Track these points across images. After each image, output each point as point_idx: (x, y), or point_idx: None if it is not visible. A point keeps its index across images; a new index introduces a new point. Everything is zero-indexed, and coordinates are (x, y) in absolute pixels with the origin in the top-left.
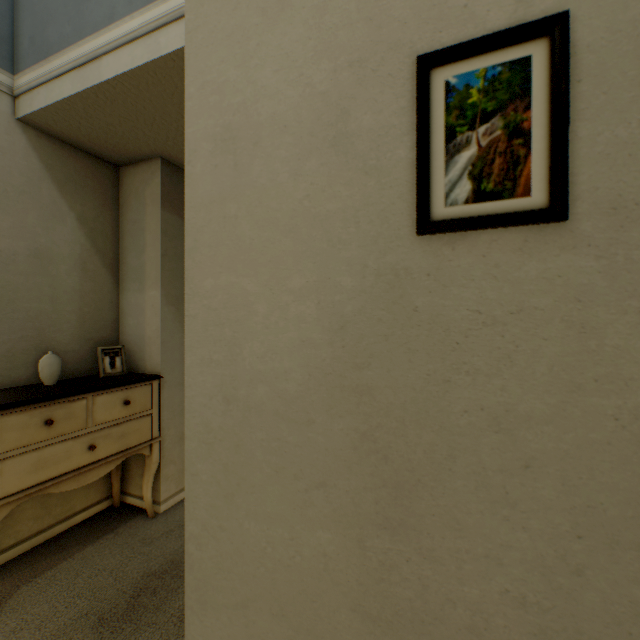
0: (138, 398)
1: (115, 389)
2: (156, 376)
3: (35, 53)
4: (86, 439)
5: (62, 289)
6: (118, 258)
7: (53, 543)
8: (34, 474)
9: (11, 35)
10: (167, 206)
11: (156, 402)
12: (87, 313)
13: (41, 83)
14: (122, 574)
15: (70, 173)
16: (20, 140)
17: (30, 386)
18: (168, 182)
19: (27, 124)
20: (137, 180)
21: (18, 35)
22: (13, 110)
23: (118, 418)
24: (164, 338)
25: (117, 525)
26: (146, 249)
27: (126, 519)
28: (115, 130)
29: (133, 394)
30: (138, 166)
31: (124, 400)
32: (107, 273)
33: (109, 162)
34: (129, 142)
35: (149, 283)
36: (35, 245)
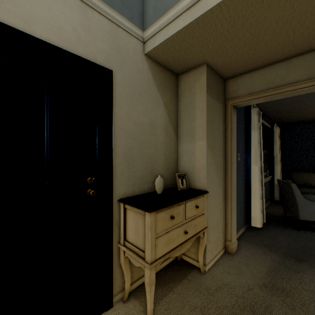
0: (199, 204)
1: (192, 198)
2: (205, 191)
3: (156, 15)
4: (183, 227)
5: (158, 142)
6: (177, 125)
7: (158, 277)
8: (166, 246)
9: (142, 11)
10: (208, 92)
11: (205, 206)
12: (167, 154)
13: (161, 29)
14: (208, 314)
15: (161, 80)
16: (145, 65)
17: (151, 193)
18: (208, 78)
19: (147, 56)
20: (189, 80)
21: (145, 10)
22: (143, 50)
23: (193, 215)
24: (207, 169)
25: (185, 274)
26: (195, 118)
27: (188, 270)
28: (191, 49)
29: (198, 201)
30: (190, 72)
31: (195, 205)
32: (173, 133)
33: (174, 73)
34: (194, 56)
35: (197, 137)
36: (150, 119)
